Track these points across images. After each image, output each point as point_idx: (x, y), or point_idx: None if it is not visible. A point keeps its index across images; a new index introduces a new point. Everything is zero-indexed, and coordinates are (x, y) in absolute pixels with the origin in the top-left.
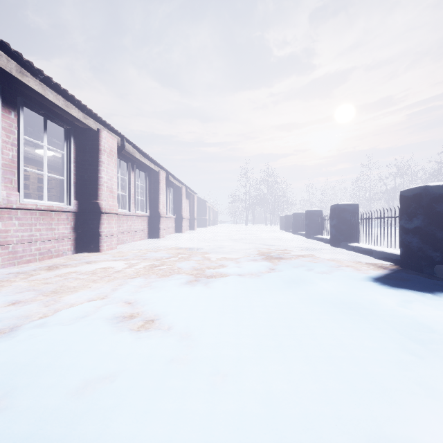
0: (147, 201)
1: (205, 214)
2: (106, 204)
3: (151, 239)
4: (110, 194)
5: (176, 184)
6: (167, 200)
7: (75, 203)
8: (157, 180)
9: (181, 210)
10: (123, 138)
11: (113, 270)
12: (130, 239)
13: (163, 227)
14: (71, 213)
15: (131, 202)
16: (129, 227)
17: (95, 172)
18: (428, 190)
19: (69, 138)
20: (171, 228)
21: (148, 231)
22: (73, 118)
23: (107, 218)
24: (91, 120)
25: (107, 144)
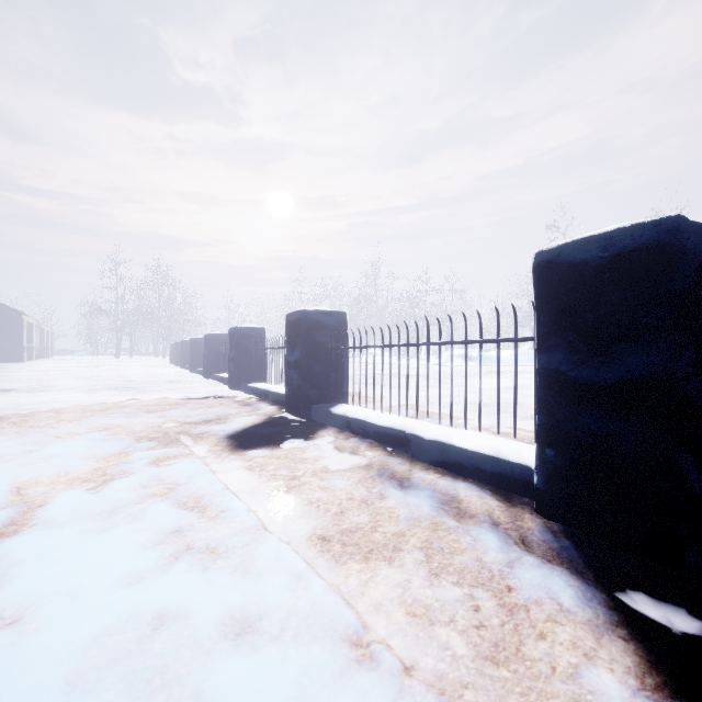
0: None
1: (19, 337)
2: None
3: None
4: None
5: None
6: None
7: None
8: None
9: None
10: None
11: None
12: None
13: None
14: None
15: None
16: None
17: None
18: (238, 330)
19: None
20: None
21: None
22: None
23: None
24: None
25: None
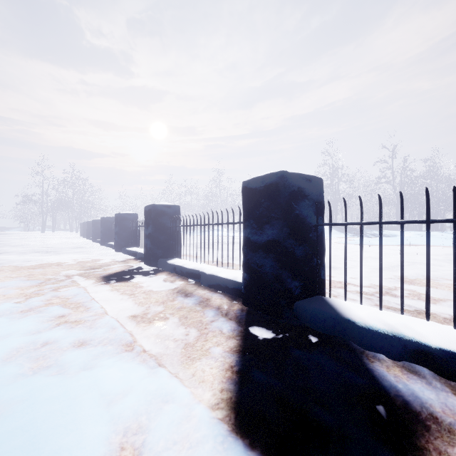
0: None
1: None
2: None
3: None
4: None
5: None
6: None
7: None
8: None
9: None
10: None
11: None
12: None
13: None
14: None
15: None
16: None
17: None
18: (120, 215)
19: None
20: None
21: None
22: None
23: None
24: None
25: None
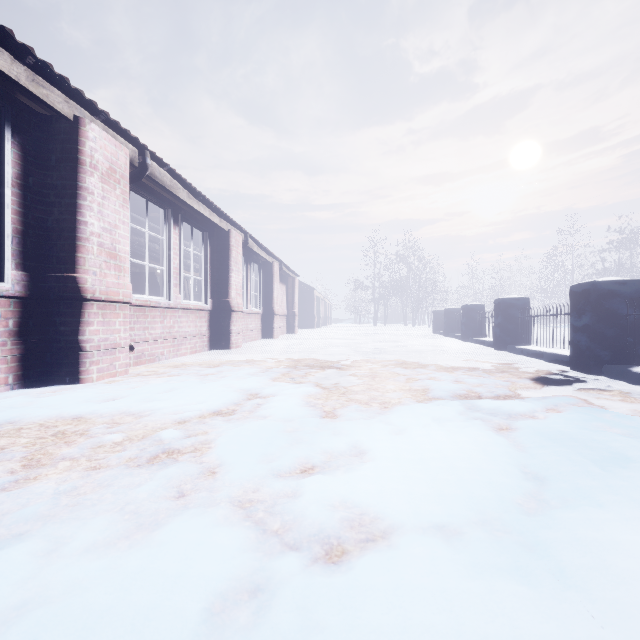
0: (206, 283)
1: (312, 308)
2: (95, 281)
3: (216, 351)
4: (109, 262)
5: (263, 257)
6: (248, 283)
7: (19, 277)
8: (226, 246)
9: (271, 300)
10: (143, 149)
11: (6, 476)
12: (170, 352)
13: (236, 329)
14: (7, 300)
15: (173, 283)
16: (168, 330)
17: (70, 210)
18: None
19: (0, 130)
20: (254, 331)
21: (209, 337)
22: (5, 80)
23: (101, 311)
24: (56, 92)
25: (101, 154)
